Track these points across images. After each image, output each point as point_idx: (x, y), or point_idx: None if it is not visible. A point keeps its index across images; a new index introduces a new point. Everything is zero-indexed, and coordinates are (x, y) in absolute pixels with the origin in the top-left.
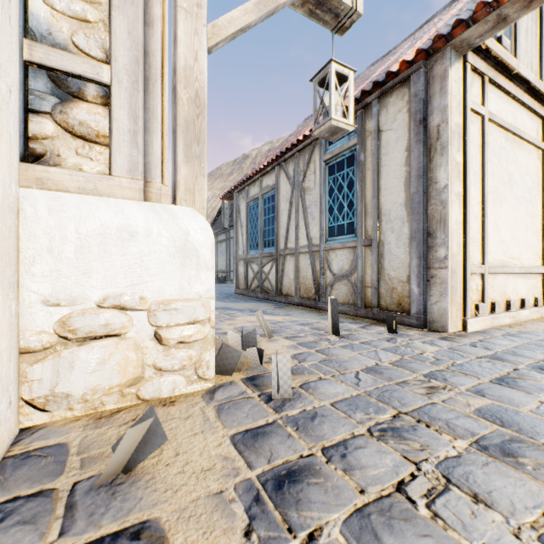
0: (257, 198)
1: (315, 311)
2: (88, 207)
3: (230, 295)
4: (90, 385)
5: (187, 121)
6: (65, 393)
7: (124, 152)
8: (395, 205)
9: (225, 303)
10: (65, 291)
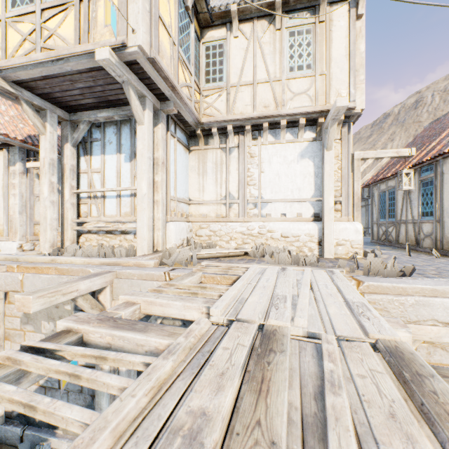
0: (384, 191)
1: (414, 251)
2: (339, 224)
3: (368, 243)
4: (340, 252)
5: (356, 203)
6: (337, 253)
7: (343, 212)
8: (448, 206)
9: (364, 246)
10: (337, 237)
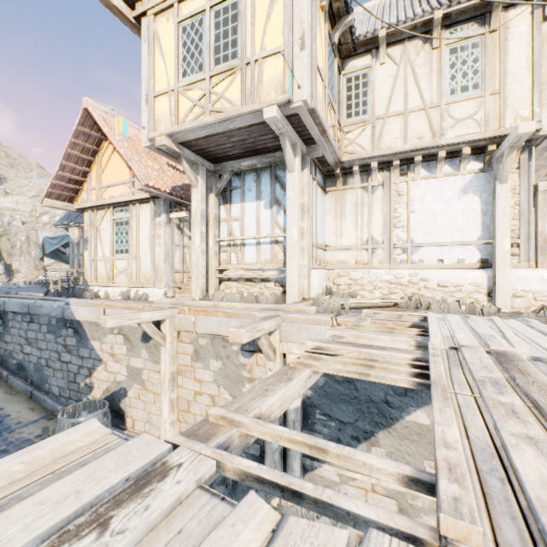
0: None
1: None
2: (517, 271)
3: None
4: (518, 306)
5: (540, 246)
6: (513, 306)
7: (522, 257)
8: None
9: None
10: (513, 287)
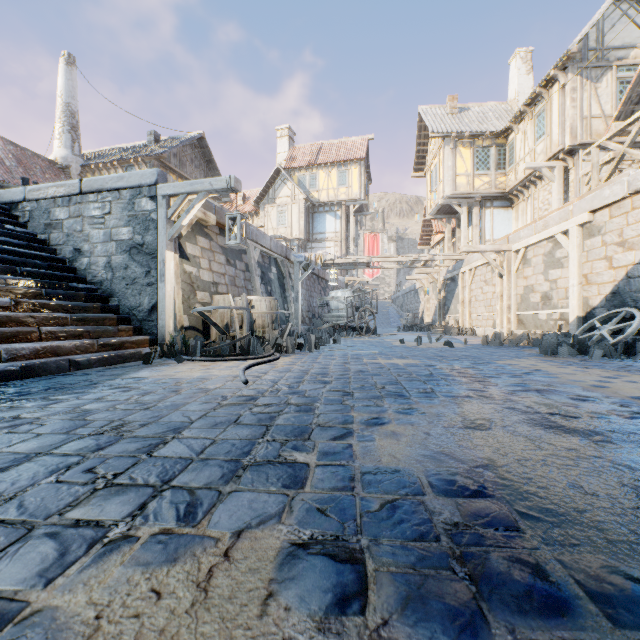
0: None
1: None
2: None
3: None
4: None
5: None
6: None
7: None
8: None
9: None
10: None
